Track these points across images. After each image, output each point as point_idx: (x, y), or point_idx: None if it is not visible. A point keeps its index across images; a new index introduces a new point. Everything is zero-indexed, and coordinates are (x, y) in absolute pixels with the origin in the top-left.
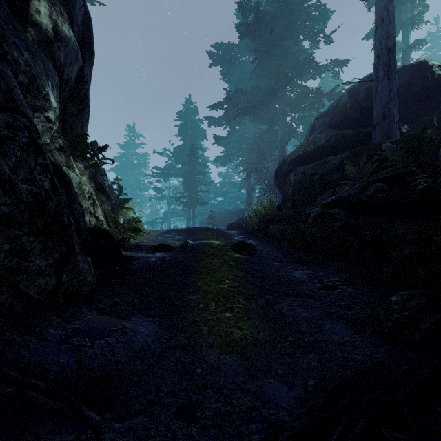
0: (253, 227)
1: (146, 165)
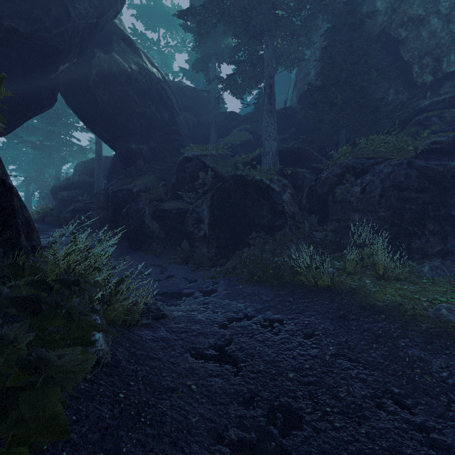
0: (36, 219)
1: None
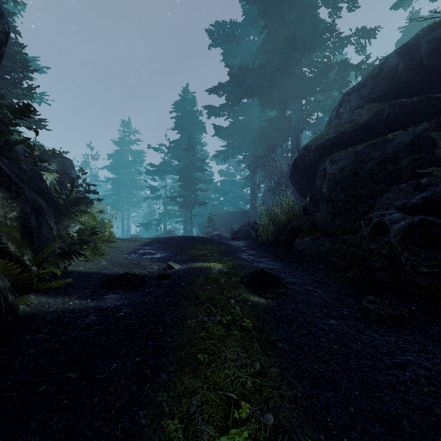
0: (269, 237)
1: (142, 163)
